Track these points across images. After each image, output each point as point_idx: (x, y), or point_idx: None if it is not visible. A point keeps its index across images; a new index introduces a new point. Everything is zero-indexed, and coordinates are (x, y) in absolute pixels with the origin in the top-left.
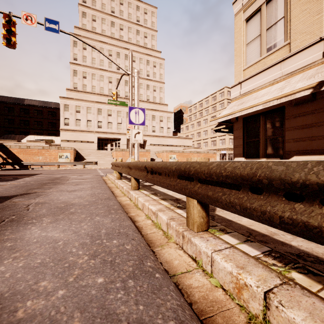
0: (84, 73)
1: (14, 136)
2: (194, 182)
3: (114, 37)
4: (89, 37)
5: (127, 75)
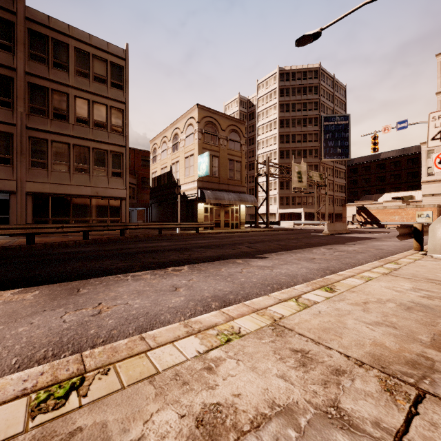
0: None
1: (371, 196)
2: None
3: None
4: None
5: None
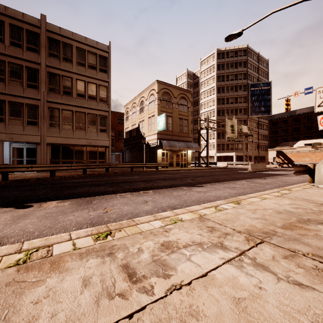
0: None
1: (288, 143)
2: None
3: None
4: None
5: None
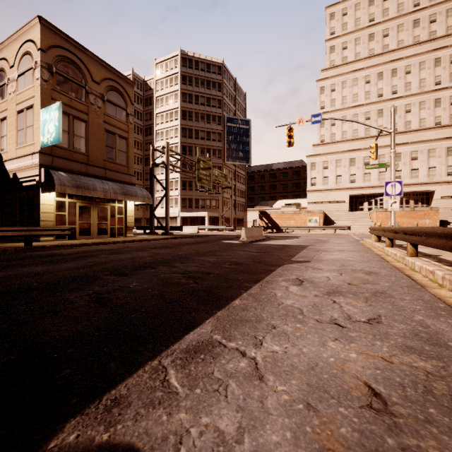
0: (332, 120)
1: (267, 202)
2: (407, 235)
3: (373, 55)
4: (338, 74)
5: (395, 99)
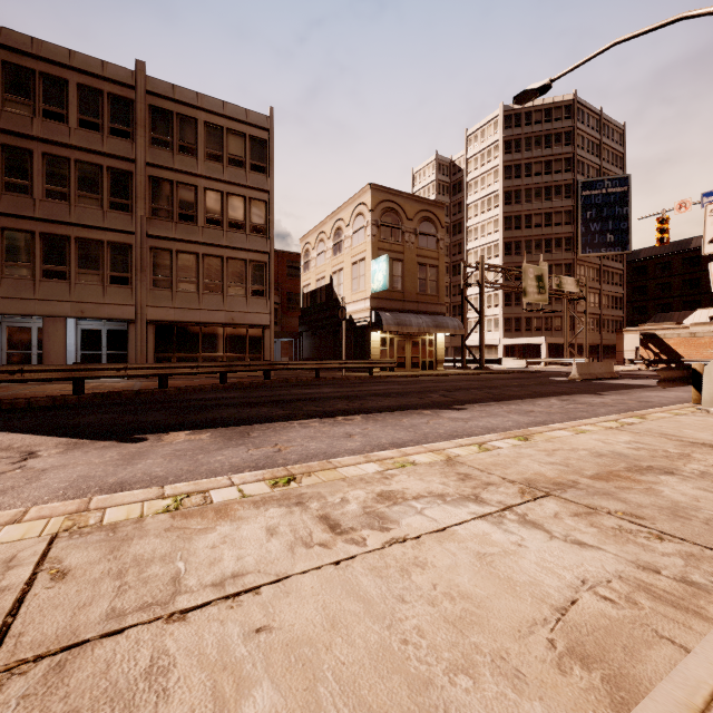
0: None
1: (670, 315)
2: None
3: None
4: None
5: None
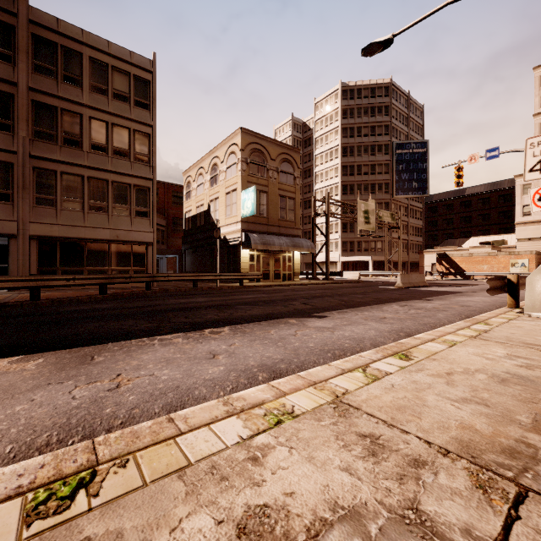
0: None
1: (454, 241)
2: None
3: None
4: None
5: None
